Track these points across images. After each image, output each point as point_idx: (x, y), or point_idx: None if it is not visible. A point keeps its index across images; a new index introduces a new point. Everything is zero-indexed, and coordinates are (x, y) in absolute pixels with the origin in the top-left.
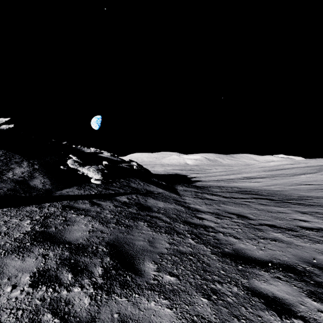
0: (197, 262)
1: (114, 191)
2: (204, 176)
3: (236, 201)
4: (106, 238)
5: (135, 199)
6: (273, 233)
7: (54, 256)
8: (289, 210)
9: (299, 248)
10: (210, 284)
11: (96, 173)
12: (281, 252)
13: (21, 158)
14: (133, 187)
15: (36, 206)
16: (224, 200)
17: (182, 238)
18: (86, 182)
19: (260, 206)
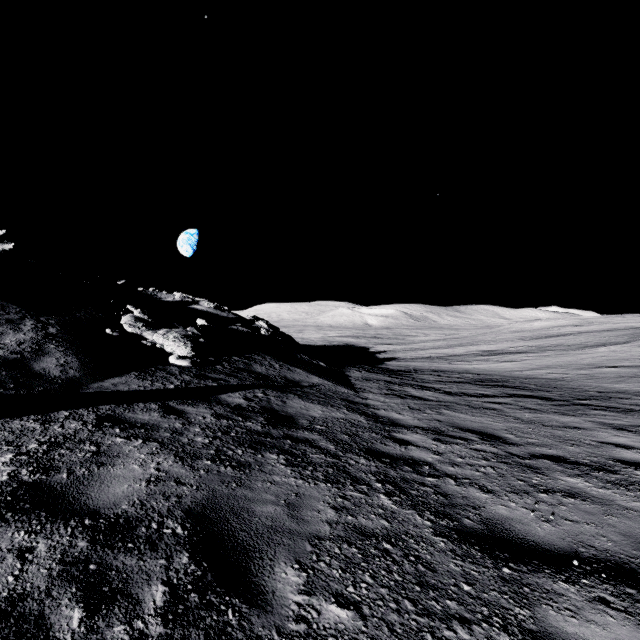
0: (403, 559)
1: (218, 381)
2: (403, 350)
3: (473, 402)
4: (187, 500)
5: (260, 400)
6: (565, 478)
7: (49, 552)
8: (587, 421)
9: (632, 516)
10: (441, 628)
11: (181, 343)
12: (594, 526)
13: (21, 312)
14: (259, 374)
15: (36, 417)
16: (448, 399)
17: (364, 495)
18: (159, 364)
19: (524, 412)
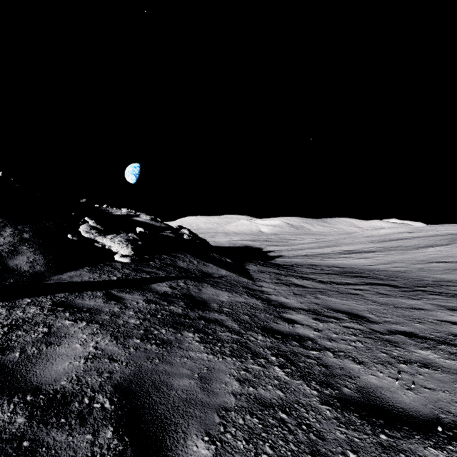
0: (297, 428)
1: (150, 274)
2: (287, 250)
3: (340, 289)
4: (117, 375)
5: (182, 288)
6: (418, 351)
7: None
8: (427, 304)
9: None
10: None
11: (124, 245)
12: (448, 393)
13: (3, 222)
14: (182, 268)
15: (3, 304)
16: (321, 286)
17: (262, 367)
18: (106, 261)
19: (379, 297)
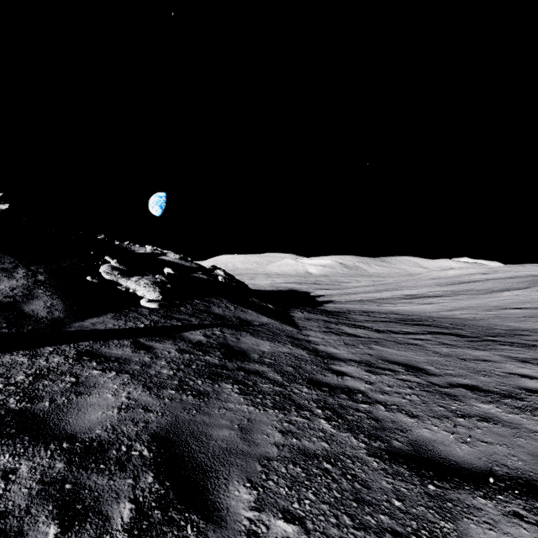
0: (341, 477)
1: (182, 321)
2: (338, 294)
3: (398, 339)
4: (153, 425)
5: (217, 337)
6: (479, 405)
7: (30, 473)
8: (496, 355)
9: (537, 438)
10: None
11: (151, 289)
12: (506, 447)
13: (14, 262)
14: (217, 315)
15: (24, 353)
16: (377, 336)
17: (307, 420)
18: (132, 306)
19: (442, 347)
